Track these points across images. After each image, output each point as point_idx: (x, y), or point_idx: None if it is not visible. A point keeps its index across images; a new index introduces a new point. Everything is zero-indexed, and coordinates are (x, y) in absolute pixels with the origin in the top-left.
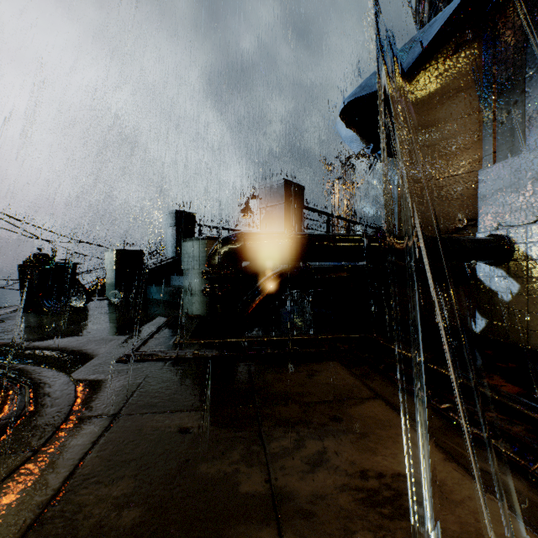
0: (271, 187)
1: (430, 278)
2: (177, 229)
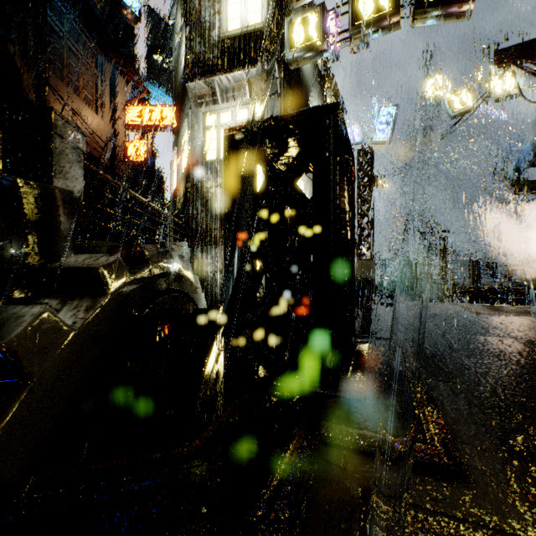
0: (464, 261)
1: (533, 300)
2: (410, 270)
